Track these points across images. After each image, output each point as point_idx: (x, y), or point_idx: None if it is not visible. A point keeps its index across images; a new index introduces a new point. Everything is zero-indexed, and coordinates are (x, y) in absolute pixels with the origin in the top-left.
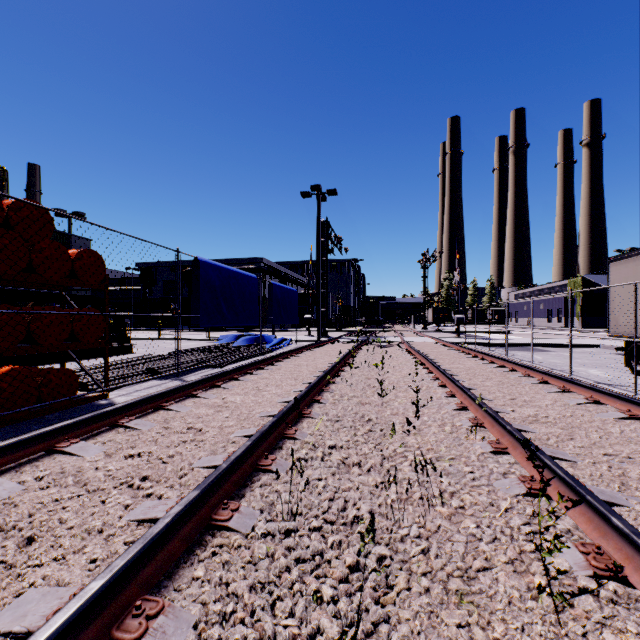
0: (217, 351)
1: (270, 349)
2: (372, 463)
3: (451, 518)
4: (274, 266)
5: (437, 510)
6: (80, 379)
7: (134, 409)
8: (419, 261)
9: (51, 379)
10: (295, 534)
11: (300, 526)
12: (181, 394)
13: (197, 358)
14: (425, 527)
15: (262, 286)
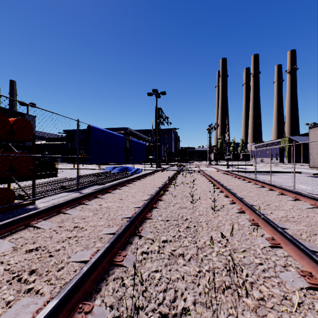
0: (102, 175)
1: (131, 174)
2: (191, 254)
3: (256, 311)
4: (134, 131)
5: (244, 301)
6: (21, 192)
7: (42, 214)
8: (207, 129)
9: None
10: None
11: None
12: (75, 203)
13: (90, 180)
14: None
15: (128, 142)
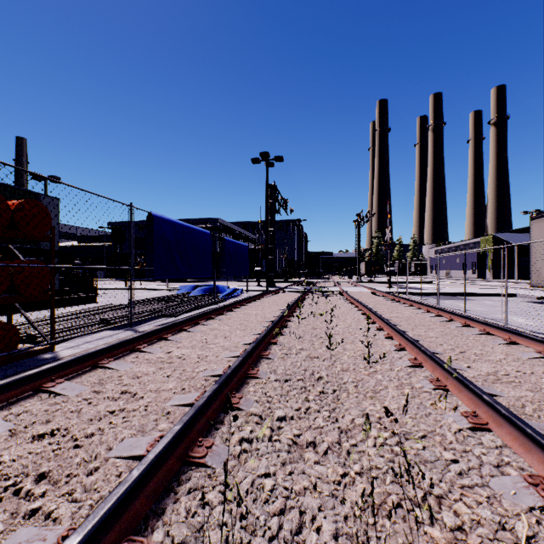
0: (173, 301)
1: (223, 298)
2: (329, 442)
3: None
4: (228, 225)
5: (426, 533)
6: (30, 331)
7: (66, 369)
8: (354, 221)
9: None
10: None
11: None
12: (124, 349)
13: (152, 308)
14: None
15: (218, 242)
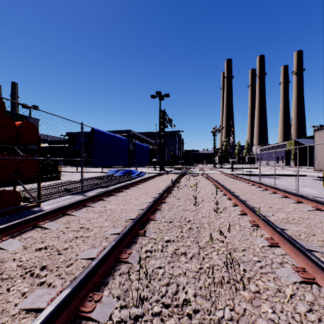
0: (105, 178)
1: (134, 177)
2: (193, 253)
3: (252, 302)
4: (137, 134)
5: (241, 294)
6: (26, 195)
7: (49, 215)
8: (211, 131)
9: (3, 196)
10: (141, 321)
11: (145, 312)
12: (80, 205)
13: (94, 182)
14: (234, 309)
15: (131, 144)
